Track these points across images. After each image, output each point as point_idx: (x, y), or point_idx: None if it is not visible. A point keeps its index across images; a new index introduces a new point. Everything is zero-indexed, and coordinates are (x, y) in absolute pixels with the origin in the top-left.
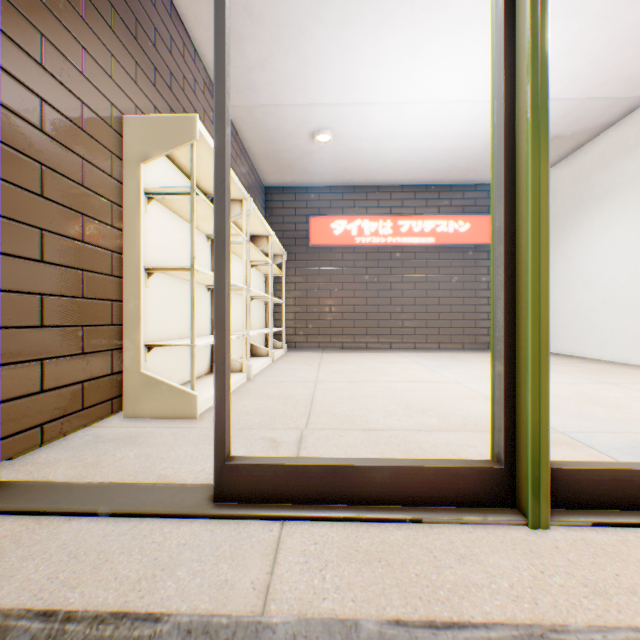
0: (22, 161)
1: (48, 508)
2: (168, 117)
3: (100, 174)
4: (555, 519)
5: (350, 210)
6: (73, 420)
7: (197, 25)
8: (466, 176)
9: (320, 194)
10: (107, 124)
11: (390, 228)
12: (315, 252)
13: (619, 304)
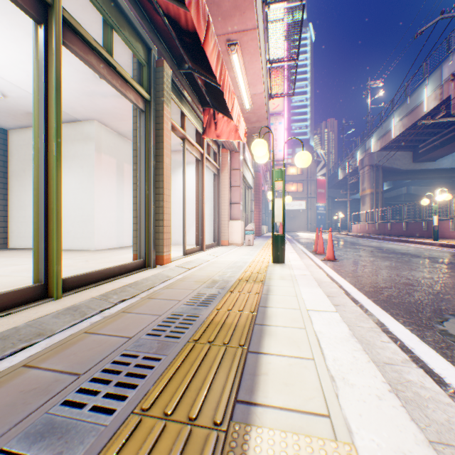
0: None
1: None
2: None
3: None
4: (64, 295)
5: None
6: None
7: None
8: None
9: None
10: None
11: None
12: None
13: (68, 219)
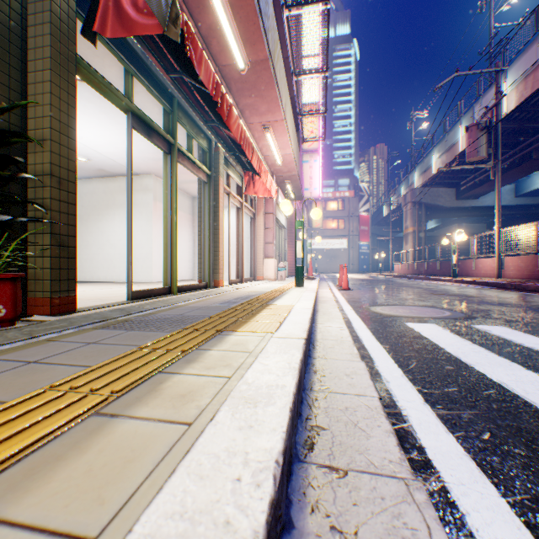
0: None
1: (103, 306)
2: None
3: None
4: (178, 294)
5: None
6: None
7: None
8: None
9: None
10: None
11: None
12: None
13: None
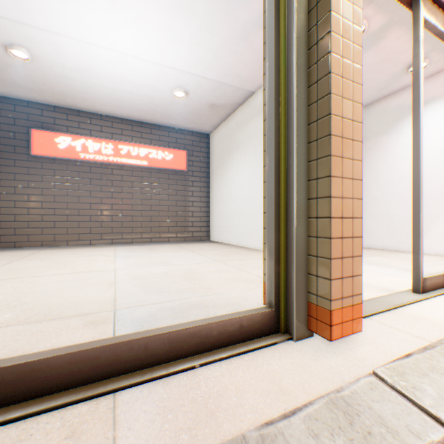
0: None
1: None
2: None
3: None
4: None
5: (75, 130)
6: None
7: None
8: (168, 121)
9: (44, 110)
10: None
11: (112, 149)
12: (39, 161)
13: (244, 212)
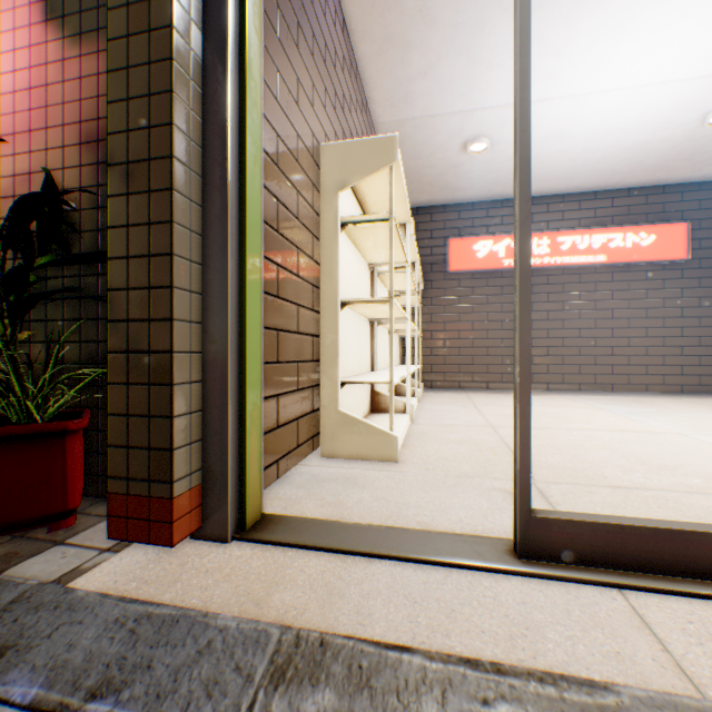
0: (267, 198)
1: (343, 546)
2: (366, 140)
3: (306, 206)
4: None
5: (496, 228)
6: (292, 457)
7: (364, 40)
8: (652, 176)
9: (460, 212)
10: (309, 154)
11: (547, 246)
12: (454, 279)
13: None
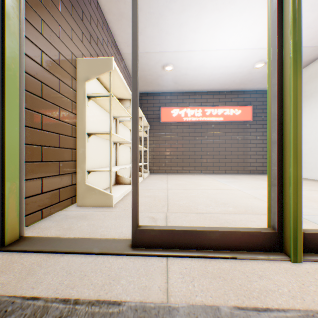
0: (33, 81)
1: (52, 249)
2: (99, 59)
3: (67, 87)
4: (304, 258)
5: (181, 104)
6: (55, 207)
7: (109, 13)
8: (239, 86)
9: (166, 96)
10: (70, 62)
11: (201, 113)
12: (163, 125)
13: None
